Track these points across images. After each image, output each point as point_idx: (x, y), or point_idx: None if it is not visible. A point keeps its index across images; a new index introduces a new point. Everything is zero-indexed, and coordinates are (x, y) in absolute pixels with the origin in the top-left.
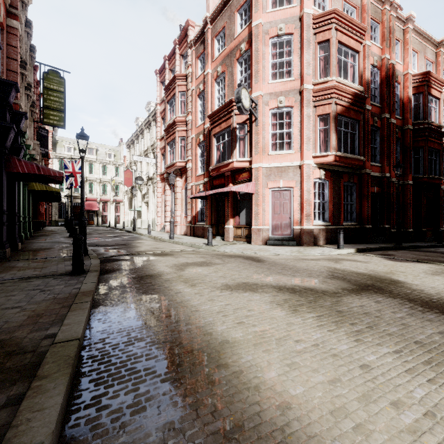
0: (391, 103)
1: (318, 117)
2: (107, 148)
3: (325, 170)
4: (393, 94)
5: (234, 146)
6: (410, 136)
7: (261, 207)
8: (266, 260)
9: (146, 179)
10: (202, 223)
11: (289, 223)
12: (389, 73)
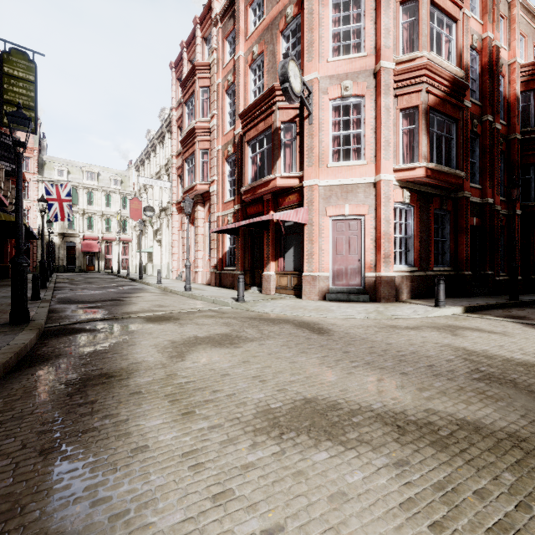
0: (495, 101)
1: (400, 112)
2: (112, 172)
3: (410, 190)
4: (498, 89)
5: (277, 154)
6: (518, 148)
7: (317, 245)
8: (333, 329)
9: (159, 210)
10: (231, 269)
11: (358, 268)
12: (492, 59)
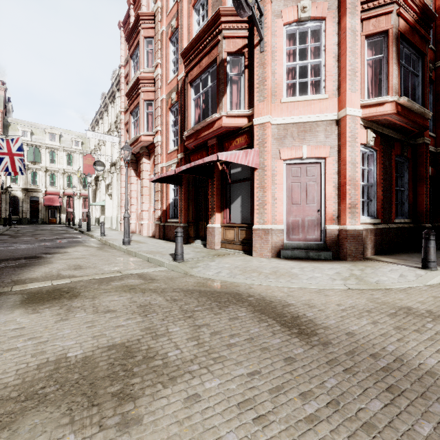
0: None
1: (365, 40)
2: (73, 134)
3: (373, 132)
4: None
5: (223, 90)
6: None
7: (269, 192)
8: (318, 321)
9: (109, 165)
10: (175, 221)
11: (317, 220)
12: None
